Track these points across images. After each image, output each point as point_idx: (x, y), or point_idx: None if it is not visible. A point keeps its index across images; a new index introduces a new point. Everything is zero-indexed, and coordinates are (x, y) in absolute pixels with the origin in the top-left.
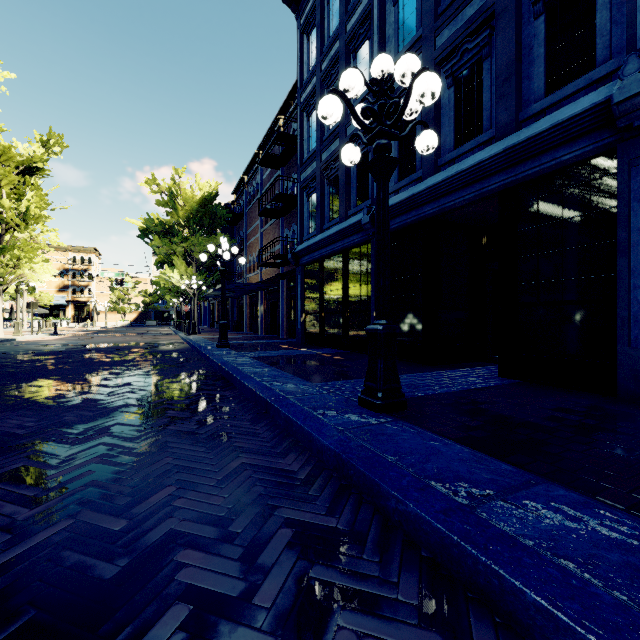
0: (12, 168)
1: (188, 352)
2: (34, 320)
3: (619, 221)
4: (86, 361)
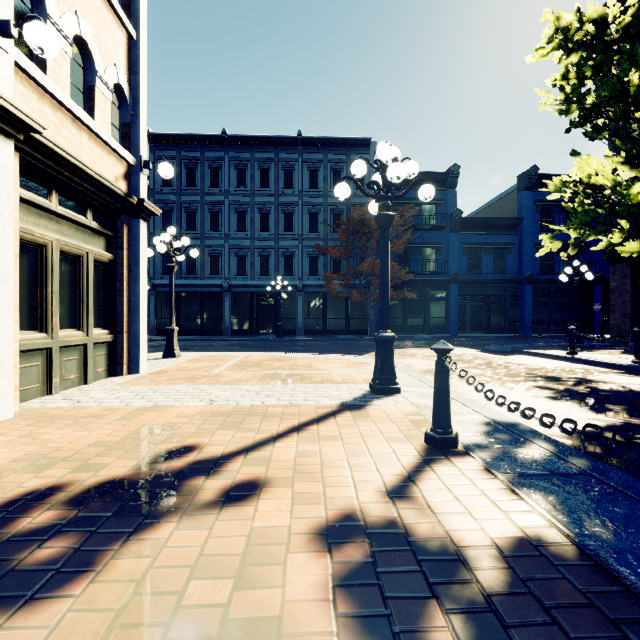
0: None
1: None
2: None
3: (297, 305)
4: None
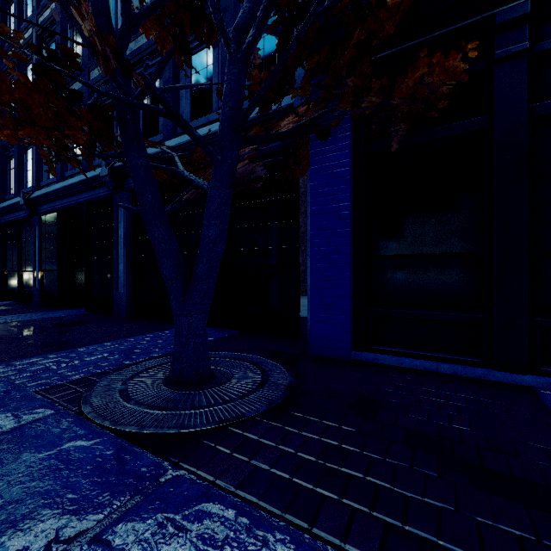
0: None
1: None
2: None
3: (114, 231)
4: None
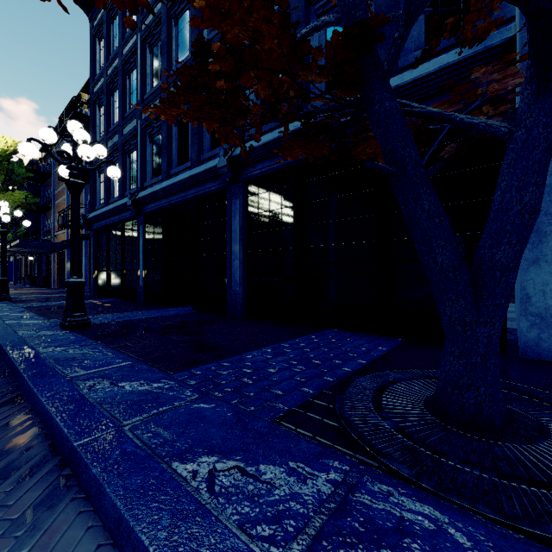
0: None
1: None
2: None
3: (228, 226)
4: None
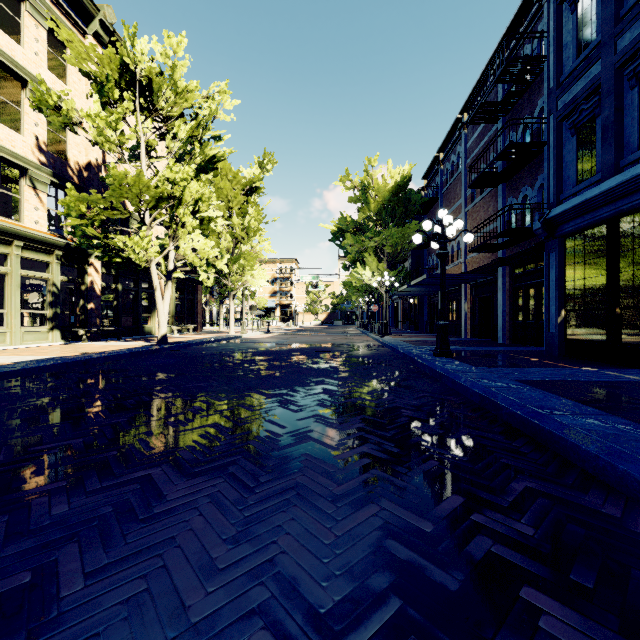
0: (239, 190)
1: (397, 360)
2: (255, 320)
3: None
4: (294, 366)
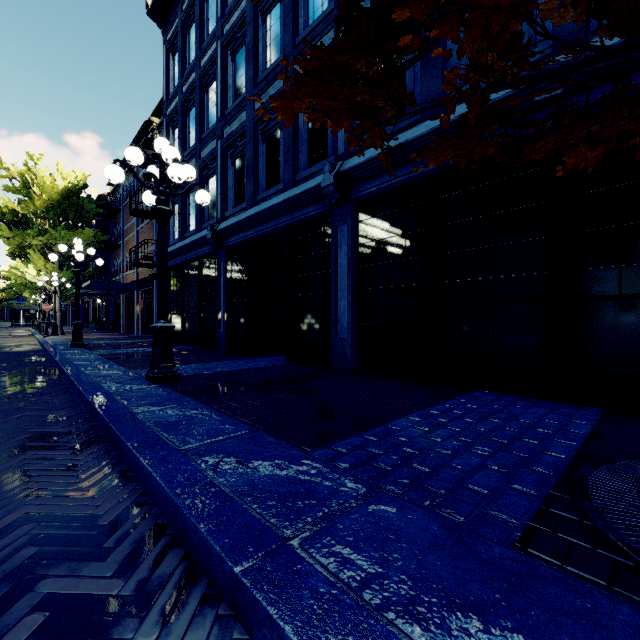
0: None
1: (35, 353)
2: None
3: (332, 259)
4: None
